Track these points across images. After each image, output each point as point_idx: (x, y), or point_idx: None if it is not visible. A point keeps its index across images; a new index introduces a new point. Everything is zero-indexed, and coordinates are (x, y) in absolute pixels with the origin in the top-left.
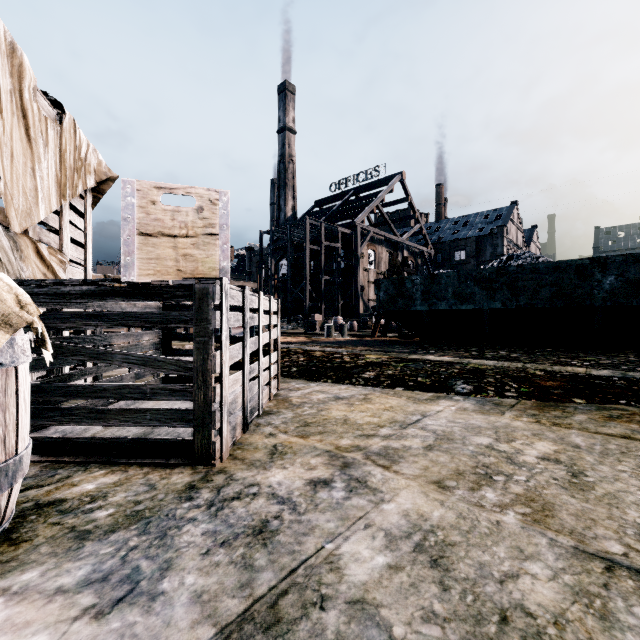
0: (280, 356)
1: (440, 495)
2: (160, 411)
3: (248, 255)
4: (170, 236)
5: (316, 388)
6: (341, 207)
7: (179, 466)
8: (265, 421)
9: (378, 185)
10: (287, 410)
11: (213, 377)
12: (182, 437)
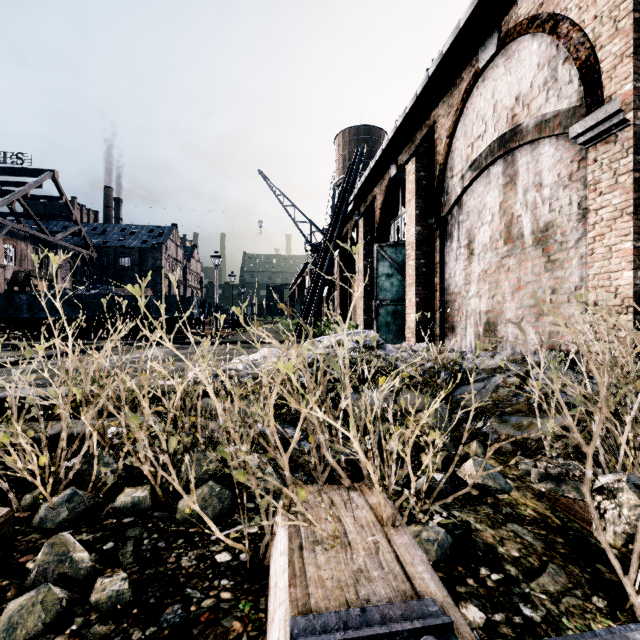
0: None
1: None
2: None
3: None
4: None
5: None
6: None
7: None
8: None
9: (22, 174)
10: None
11: None
12: None
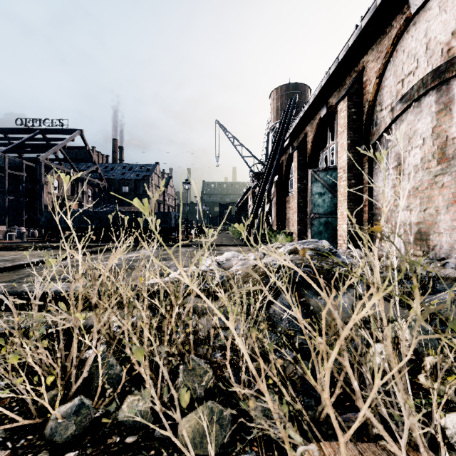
0: None
1: (21, 256)
2: None
3: None
4: None
5: None
6: (27, 141)
7: None
8: None
9: (62, 133)
10: None
11: None
12: None
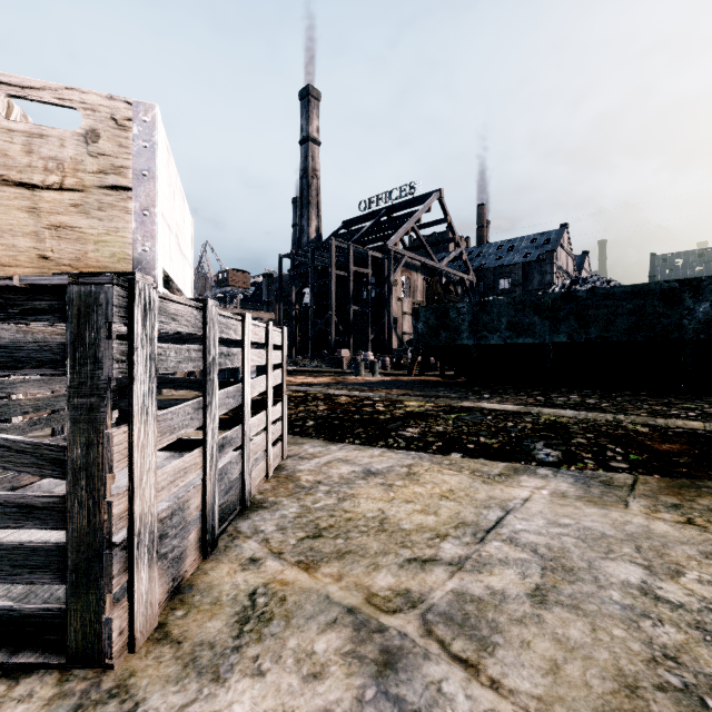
0: (294, 403)
1: None
2: (0, 550)
3: (266, 282)
4: (22, 186)
5: (338, 454)
6: (372, 228)
7: (35, 670)
8: (249, 525)
9: (413, 204)
10: (290, 499)
11: (110, 480)
12: (48, 603)
